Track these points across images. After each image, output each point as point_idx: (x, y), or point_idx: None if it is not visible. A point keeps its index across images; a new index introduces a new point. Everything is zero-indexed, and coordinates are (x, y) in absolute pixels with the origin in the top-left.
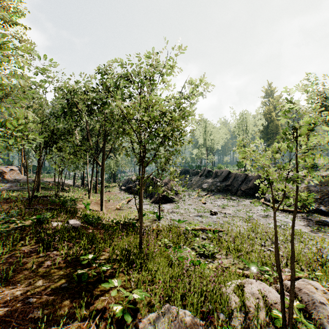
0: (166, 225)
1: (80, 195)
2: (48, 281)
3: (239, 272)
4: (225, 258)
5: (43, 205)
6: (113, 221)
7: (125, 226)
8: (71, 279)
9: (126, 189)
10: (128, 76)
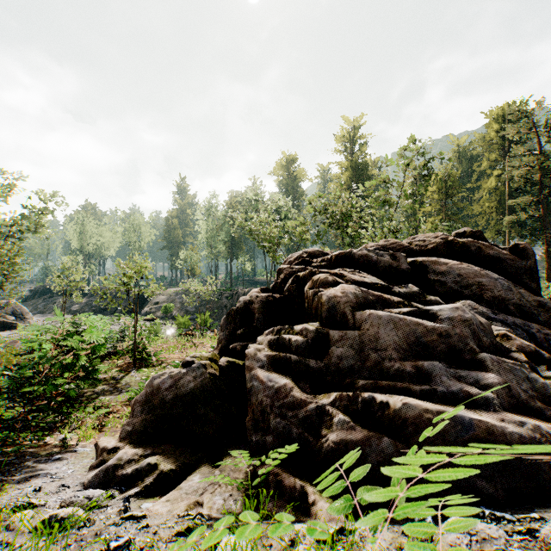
0: None
1: None
2: None
3: None
4: None
5: None
6: None
7: None
8: None
9: None
10: None
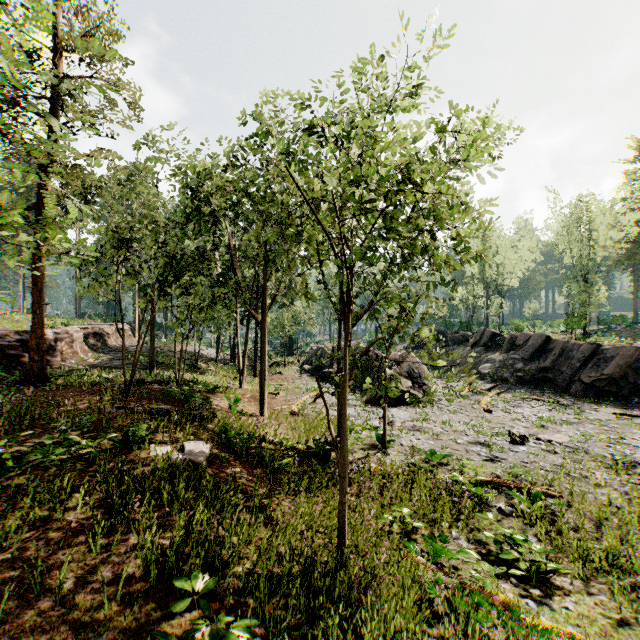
0: (402, 462)
1: (225, 379)
2: None
3: None
4: (584, 593)
5: (149, 402)
6: (282, 445)
7: (307, 458)
8: None
9: (312, 371)
10: (315, 124)
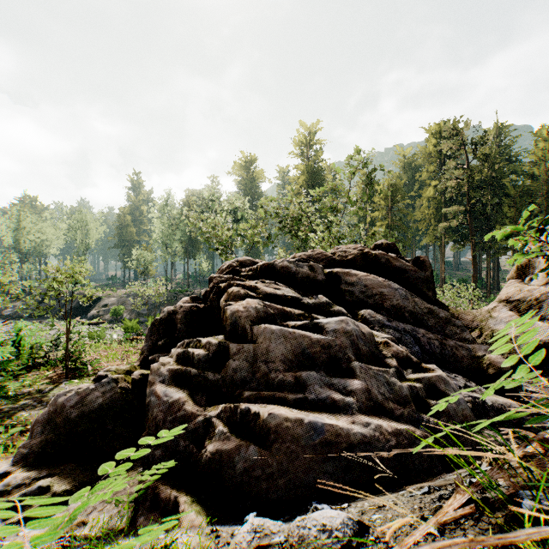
0: None
1: None
2: None
3: None
4: None
5: None
6: None
7: None
8: None
9: None
10: None
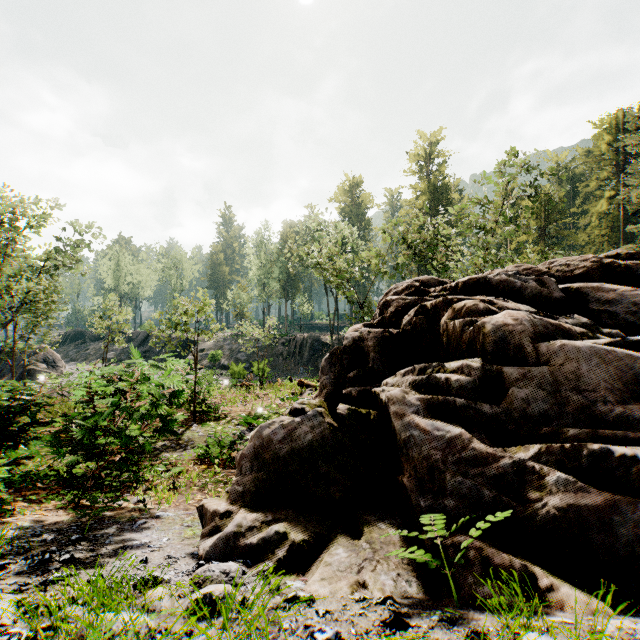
0: None
1: None
2: None
3: None
4: None
5: None
6: None
7: None
8: None
9: None
10: None
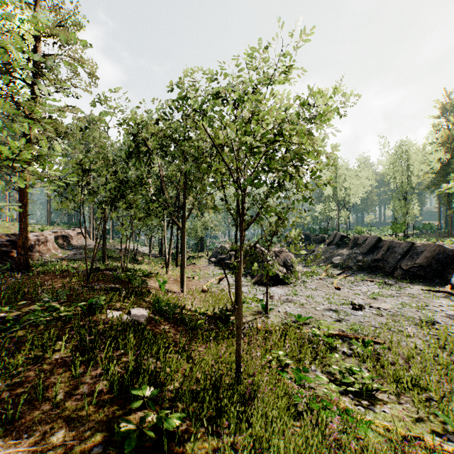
0: (278, 323)
1: (156, 268)
2: (73, 435)
3: (442, 449)
4: (396, 403)
5: (104, 283)
6: (197, 311)
7: (214, 320)
8: (111, 434)
9: (217, 262)
10: (219, 91)
